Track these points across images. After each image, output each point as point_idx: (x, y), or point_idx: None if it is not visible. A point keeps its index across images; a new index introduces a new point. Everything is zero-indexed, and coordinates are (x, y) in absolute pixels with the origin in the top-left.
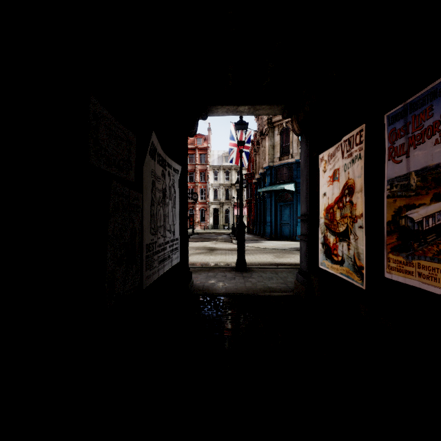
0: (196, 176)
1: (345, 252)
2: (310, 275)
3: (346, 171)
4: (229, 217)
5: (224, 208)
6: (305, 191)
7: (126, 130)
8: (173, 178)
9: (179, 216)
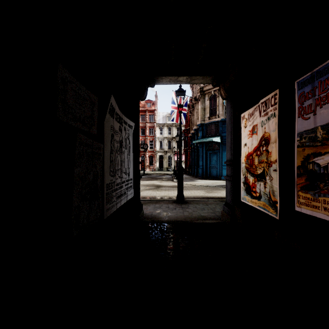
0: (146, 131)
1: (262, 190)
2: (234, 207)
3: (263, 127)
4: (171, 162)
5: (167, 155)
6: (230, 142)
7: (89, 93)
8: (128, 132)
9: (133, 161)
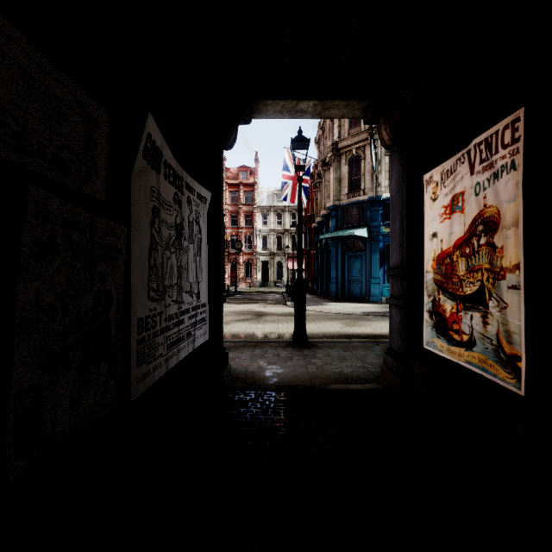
0: (239, 220)
1: (477, 328)
2: (407, 359)
3: (481, 195)
4: (281, 272)
5: (276, 260)
6: (399, 232)
7: (80, 92)
8: (198, 209)
9: (208, 268)
